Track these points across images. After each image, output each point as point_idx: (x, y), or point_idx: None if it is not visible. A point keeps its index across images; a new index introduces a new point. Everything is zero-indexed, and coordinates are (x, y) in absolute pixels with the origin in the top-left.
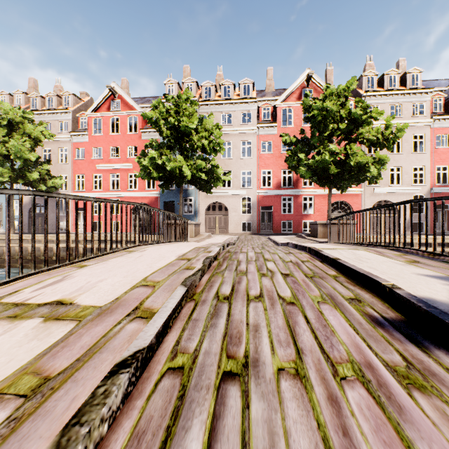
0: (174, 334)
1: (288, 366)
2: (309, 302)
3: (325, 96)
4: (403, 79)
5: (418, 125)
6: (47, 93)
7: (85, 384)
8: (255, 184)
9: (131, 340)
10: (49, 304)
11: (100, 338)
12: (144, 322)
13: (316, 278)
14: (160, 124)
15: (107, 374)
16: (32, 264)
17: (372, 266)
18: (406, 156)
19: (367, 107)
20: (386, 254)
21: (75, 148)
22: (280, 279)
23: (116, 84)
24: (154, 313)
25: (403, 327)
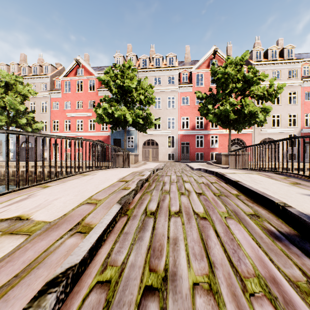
0: (107, 246)
1: (202, 280)
2: (218, 217)
3: (226, 64)
4: (281, 53)
5: (292, 85)
6: (33, 64)
7: (14, 304)
8: (177, 126)
9: (67, 255)
10: (9, 220)
11: (42, 253)
12: (82, 237)
13: (222, 197)
14: (110, 84)
15: (36, 295)
16: (6, 185)
17: (265, 187)
18: (283, 107)
19: (257, 72)
20: (274, 177)
21: (52, 102)
22: (195, 197)
23: (80, 57)
24: (92, 229)
25: (297, 241)
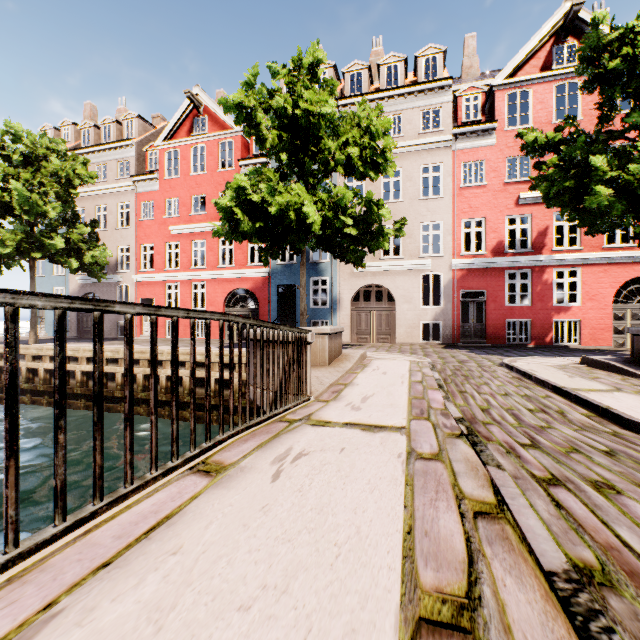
0: None
1: None
2: None
3: None
4: None
5: None
6: (103, 120)
7: None
8: (449, 247)
9: None
10: None
11: None
12: None
13: None
14: (257, 120)
15: None
16: None
17: None
18: None
19: None
20: None
21: (140, 202)
22: None
23: (199, 89)
24: None
25: None
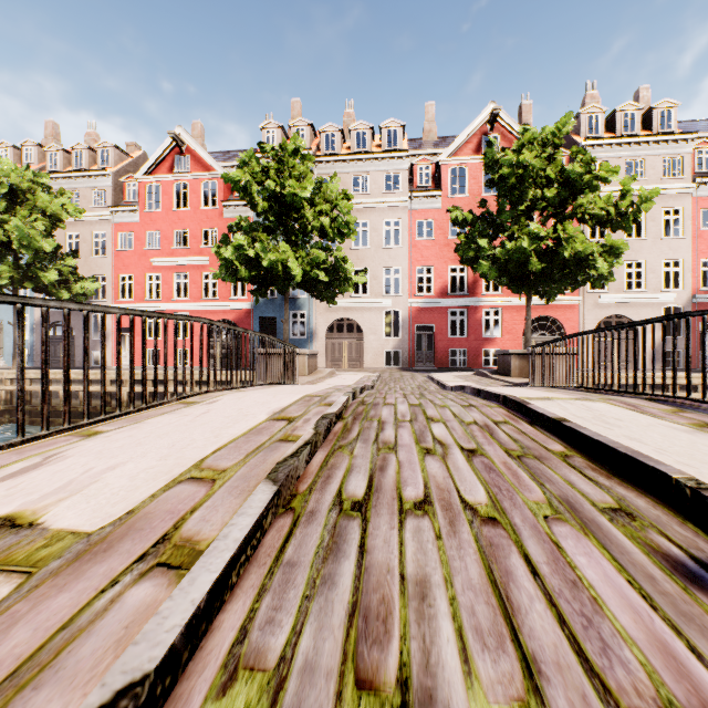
0: (238, 606)
1: None
2: (527, 517)
3: (521, 144)
4: (647, 119)
5: (672, 192)
6: (73, 145)
7: None
8: (407, 289)
9: (125, 641)
10: None
11: (54, 633)
12: (171, 580)
13: (528, 460)
14: (252, 191)
15: None
16: None
17: (632, 435)
18: (652, 244)
19: (592, 162)
20: (648, 409)
21: (118, 232)
22: (460, 461)
23: (183, 129)
24: (199, 555)
25: None
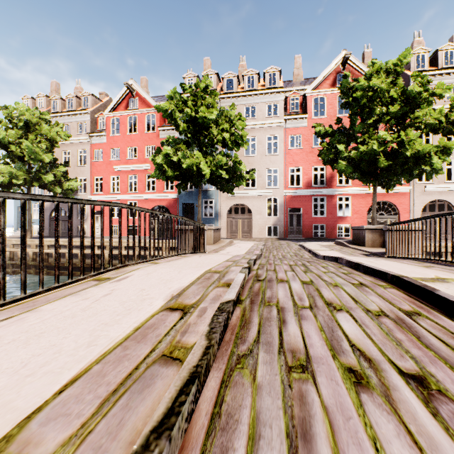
0: None
1: None
2: None
3: (371, 73)
4: None
5: None
6: (67, 95)
7: None
8: (282, 183)
9: None
10: None
11: None
12: None
13: None
14: (175, 117)
15: None
16: None
17: None
18: None
19: (428, 83)
20: None
21: (93, 149)
22: (422, 415)
23: (133, 81)
24: None
25: None
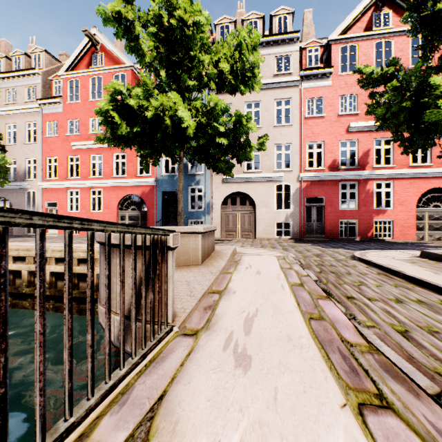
0: None
1: None
2: None
3: None
4: None
5: None
6: (13, 52)
7: None
8: (297, 163)
9: None
10: None
11: None
12: None
13: None
14: (136, 33)
15: None
16: None
17: None
18: None
19: None
20: None
21: (45, 121)
22: None
23: (97, 30)
24: None
25: None
